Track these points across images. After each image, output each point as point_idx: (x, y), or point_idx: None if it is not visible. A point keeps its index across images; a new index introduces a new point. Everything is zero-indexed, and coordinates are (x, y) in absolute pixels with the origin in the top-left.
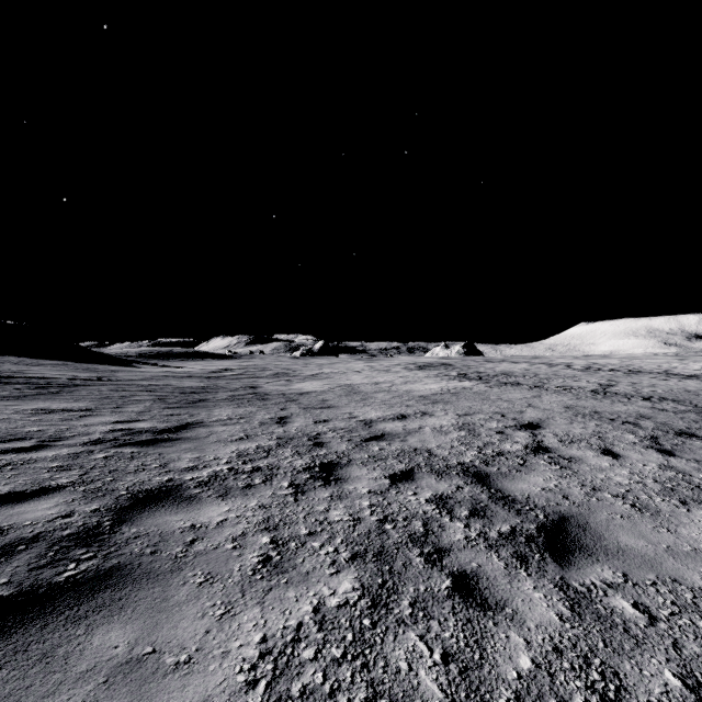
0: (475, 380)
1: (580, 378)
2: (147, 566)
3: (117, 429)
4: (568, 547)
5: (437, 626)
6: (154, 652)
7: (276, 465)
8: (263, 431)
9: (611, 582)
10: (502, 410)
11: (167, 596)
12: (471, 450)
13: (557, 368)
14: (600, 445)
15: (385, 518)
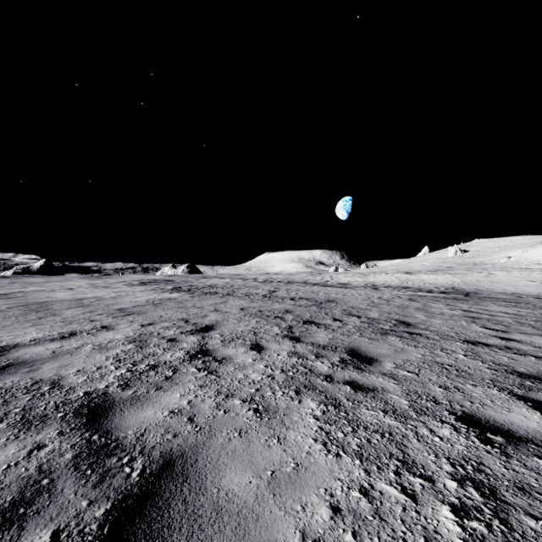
0: (184, 291)
1: (259, 287)
2: None
3: None
4: None
5: None
6: None
7: None
8: None
9: None
10: (190, 316)
11: None
12: (120, 368)
13: (248, 281)
14: (252, 340)
15: None
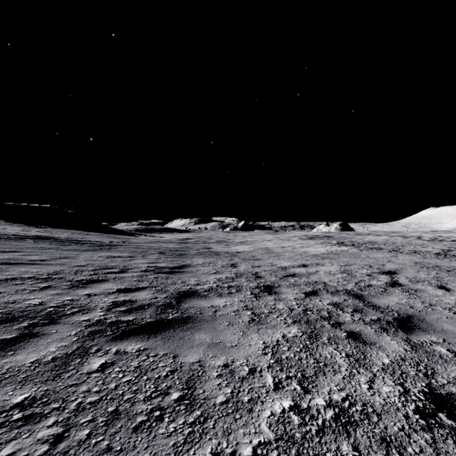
0: (349, 246)
1: (427, 246)
2: (201, 317)
3: (151, 266)
4: (411, 327)
5: (341, 347)
6: (221, 342)
7: (240, 285)
8: (225, 270)
9: (435, 341)
10: (370, 263)
11: (215, 327)
12: (350, 283)
13: (410, 239)
14: (437, 284)
15: (306, 309)
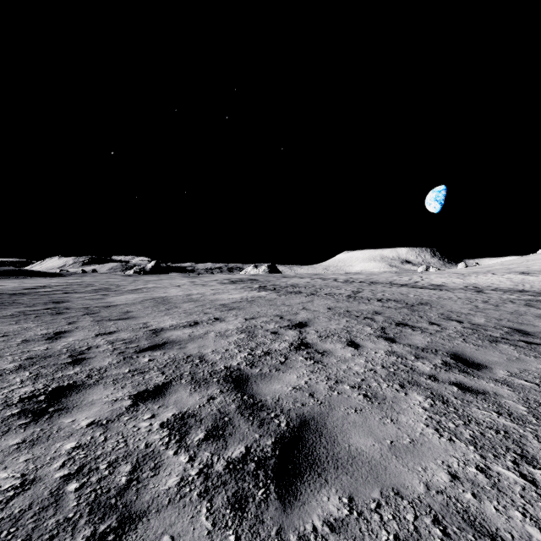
0: (270, 290)
1: (341, 288)
2: None
3: None
4: (300, 467)
5: None
6: None
7: None
8: (16, 351)
9: (335, 520)
10: (283, 313)
11: None
12: (243, 352)
13: (328, 281)
14: (347, 338)
15: (80, 469)
